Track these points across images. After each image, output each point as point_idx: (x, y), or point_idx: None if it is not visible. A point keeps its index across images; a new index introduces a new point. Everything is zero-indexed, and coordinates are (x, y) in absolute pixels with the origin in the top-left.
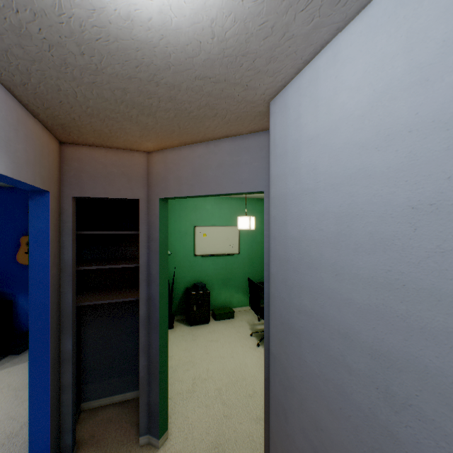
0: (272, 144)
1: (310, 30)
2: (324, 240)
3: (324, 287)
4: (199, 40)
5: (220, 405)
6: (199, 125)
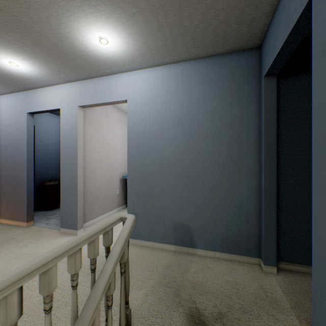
0: None
1: None
2: None
3: None
4: None
5: None
6: None
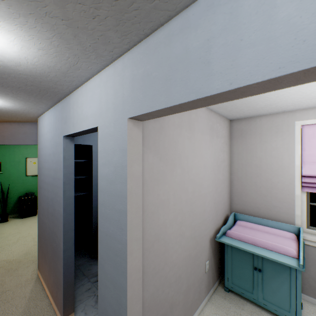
0: (38, 132)
1: (36, 112)
2: (44, 161)
3: (44, 173)
4: (2, 108)
5: (33, 242)
6: (11, 119)
